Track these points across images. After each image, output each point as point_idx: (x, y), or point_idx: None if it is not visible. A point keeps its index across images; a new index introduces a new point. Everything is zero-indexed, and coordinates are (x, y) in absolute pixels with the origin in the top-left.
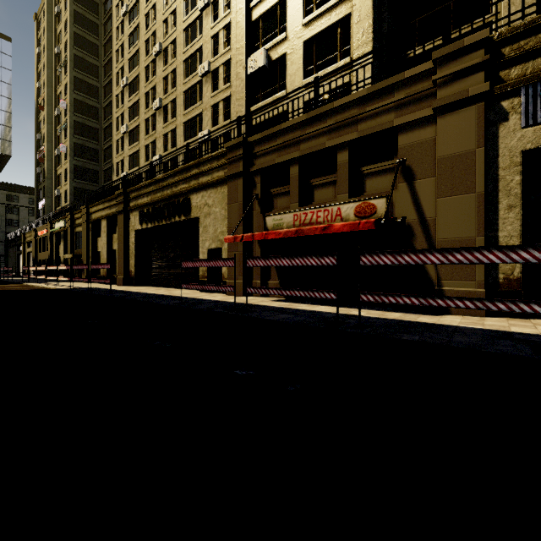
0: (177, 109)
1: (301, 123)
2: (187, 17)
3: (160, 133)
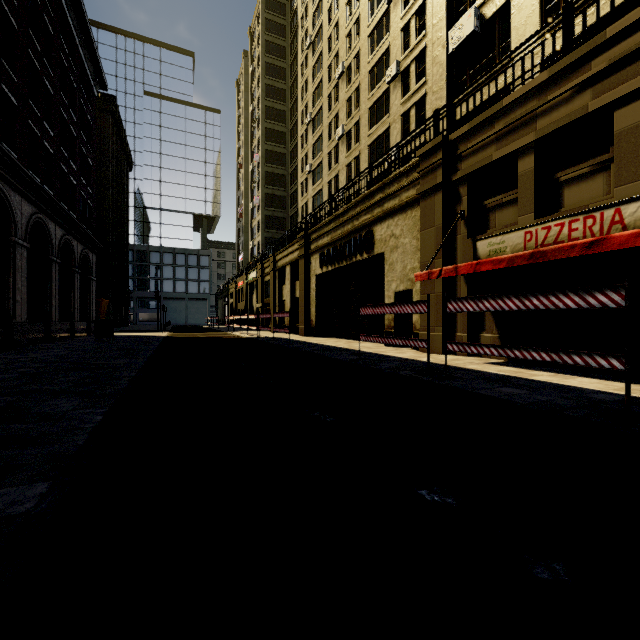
0: (360, 132)
1: (538, 88)
2: (372, 19)
3: (343, 164)
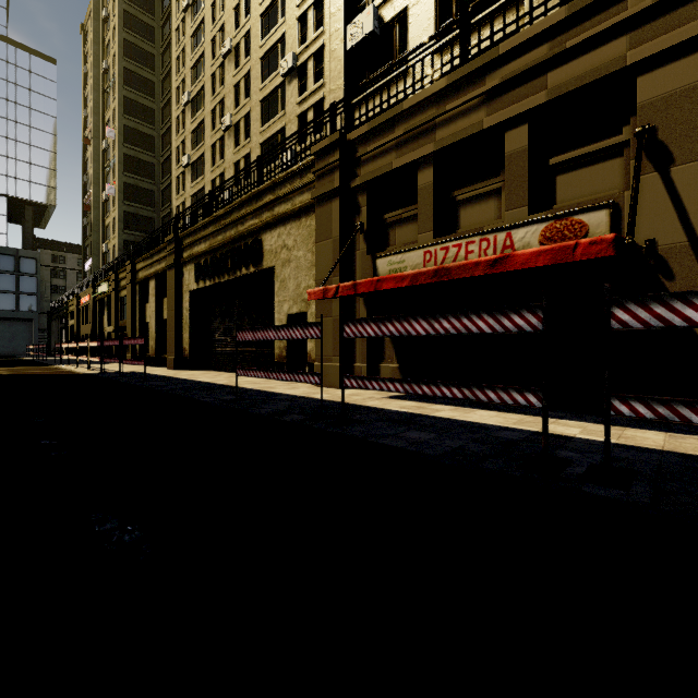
0: (251, 126)
1: (437, 96)
2: None
3: (230, 161)
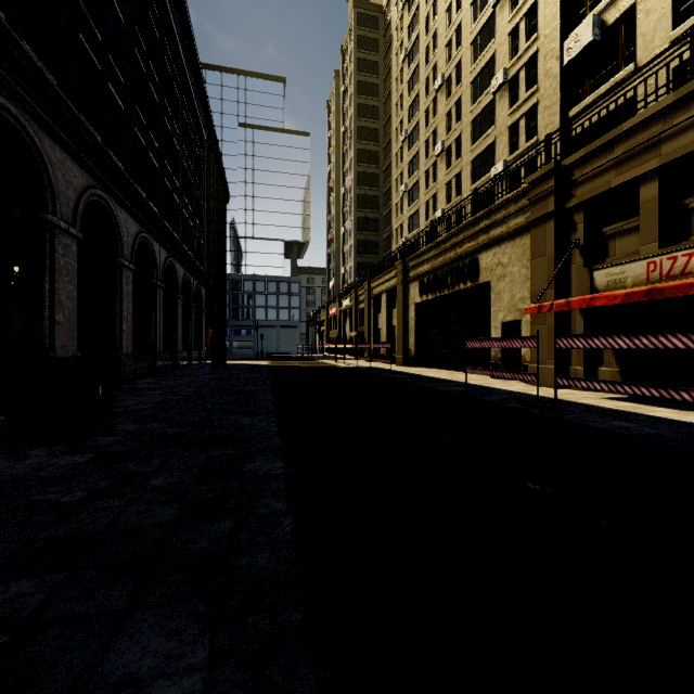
0: (462, 147)
1: (662, 111)
2: (474, 25)
3: (441, 182)
